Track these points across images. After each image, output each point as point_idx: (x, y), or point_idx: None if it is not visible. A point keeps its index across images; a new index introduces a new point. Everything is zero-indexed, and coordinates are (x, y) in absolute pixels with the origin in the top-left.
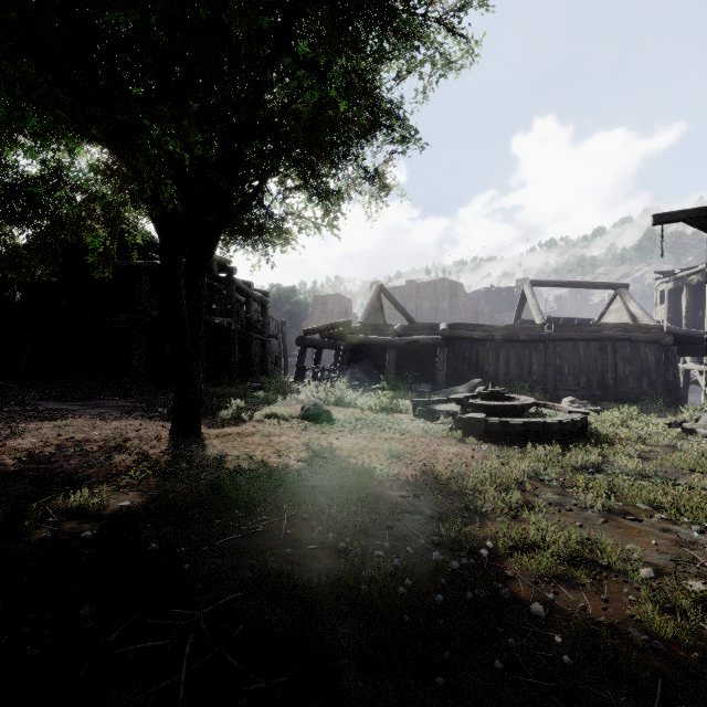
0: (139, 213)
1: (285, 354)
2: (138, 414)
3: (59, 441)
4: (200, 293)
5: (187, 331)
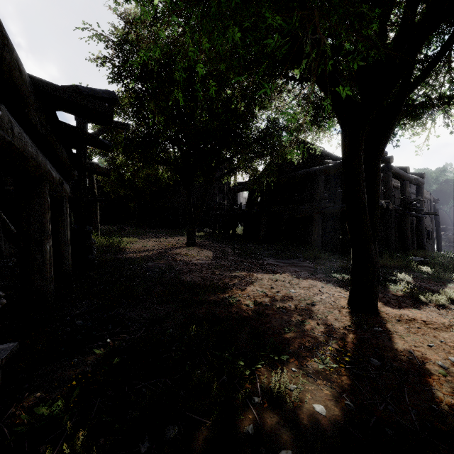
0: (320, 126)
1: (437, 228)
2: (319, 276)
3: (271, 293)
4: (376, 175)
5: (366, 213)
